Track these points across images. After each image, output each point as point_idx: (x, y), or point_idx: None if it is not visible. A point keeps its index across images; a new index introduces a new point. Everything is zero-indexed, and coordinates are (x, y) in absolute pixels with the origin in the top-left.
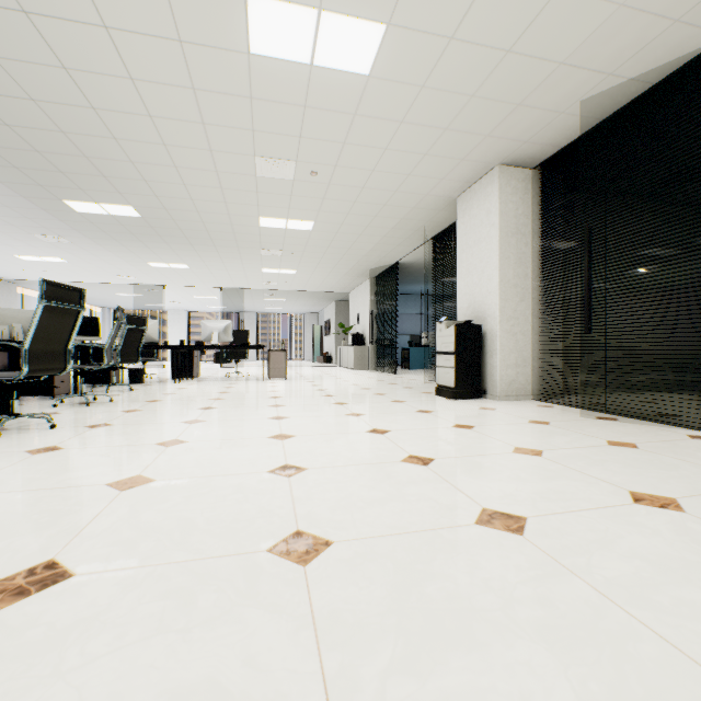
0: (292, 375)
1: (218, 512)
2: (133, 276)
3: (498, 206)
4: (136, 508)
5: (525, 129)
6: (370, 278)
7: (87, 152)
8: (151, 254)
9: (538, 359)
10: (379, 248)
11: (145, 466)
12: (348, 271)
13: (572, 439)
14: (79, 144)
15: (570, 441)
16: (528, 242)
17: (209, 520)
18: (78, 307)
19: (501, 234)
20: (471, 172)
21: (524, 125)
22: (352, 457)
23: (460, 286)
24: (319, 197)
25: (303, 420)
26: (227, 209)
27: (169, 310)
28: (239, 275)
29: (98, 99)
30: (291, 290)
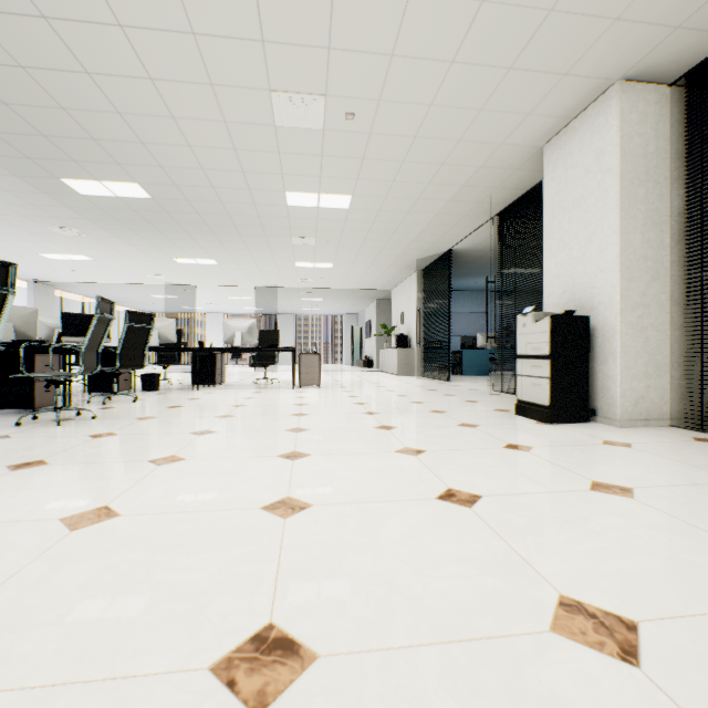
0: (328, 381)
1: None
2: (162, 275)
3: (619, 141)
4: None
5: None
6: (417, 271)
7: (62, 101)
8: (174, 248)
9: (678, 366)
10: (430, 230)
11: None
12: (392, 262)
13: None
14: (48, 86)
15: None
16: (663, 193)
17: None
18: None
19: (622, 183)
20: (573, 98)
21: None
22: (424, 597)
23: (548, 265)
24: (357, 157)
25: (330, 461)
26: (246, 182)
27: (207, 313)
28: (271, 271)
29: None
30: (329, 288)
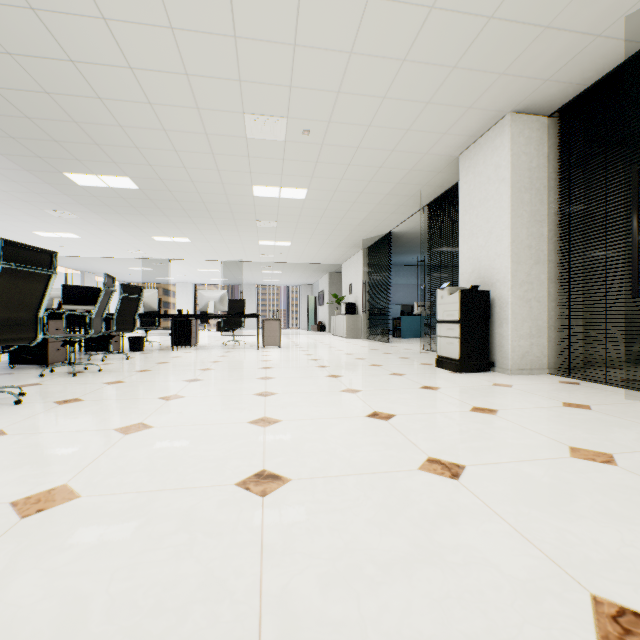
0: (287, 343)
1: (136, 580)
2: (140, 250)
3: (510, 158)
4: (16, 563)
5: (548, 63)
6: (363, 249)
7: (75, 117)
8: (154, 228)
9: (555, 329)
10: (372, 216)
11: (81, 467)
12: (341, 242)
13: (639, 435)
14: (66, 106)
15: (639, 438)
16: (543, 198)
17: (112, 606)
18: (46, 270)
19: (512, 190)
20: (477, 123)
21: (547, 56)
22: (350, 459)
23: (462, 250)
24: (312, 161)
25: (293, 397)
26: (220, 178)
27: (177, 283)
28: (237, 248)
29: (73, 48)
30: (287, 263)
